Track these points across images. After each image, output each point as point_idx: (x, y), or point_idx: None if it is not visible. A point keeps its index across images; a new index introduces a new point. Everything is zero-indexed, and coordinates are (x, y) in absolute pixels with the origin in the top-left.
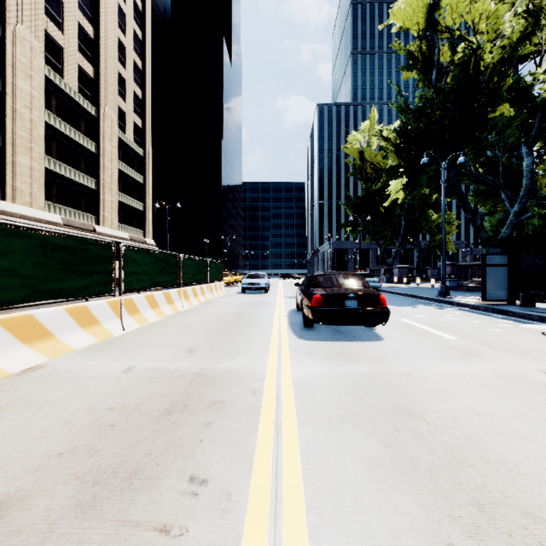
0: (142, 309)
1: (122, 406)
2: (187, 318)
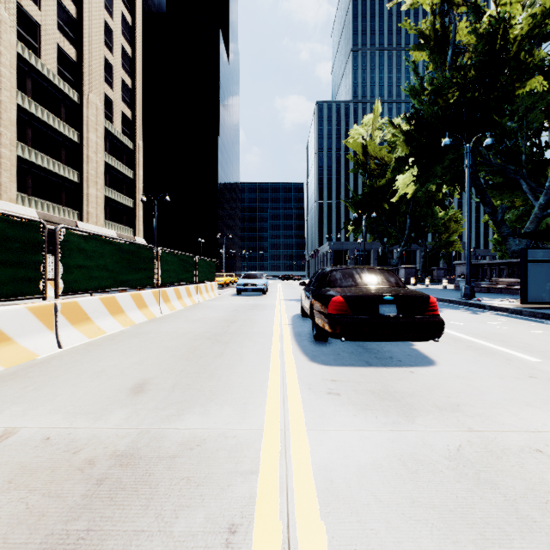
0: (95, 316)
1: None
2: (160, 327)
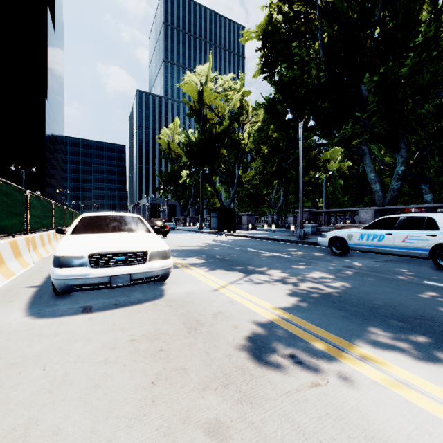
0: None
1: None
2: None
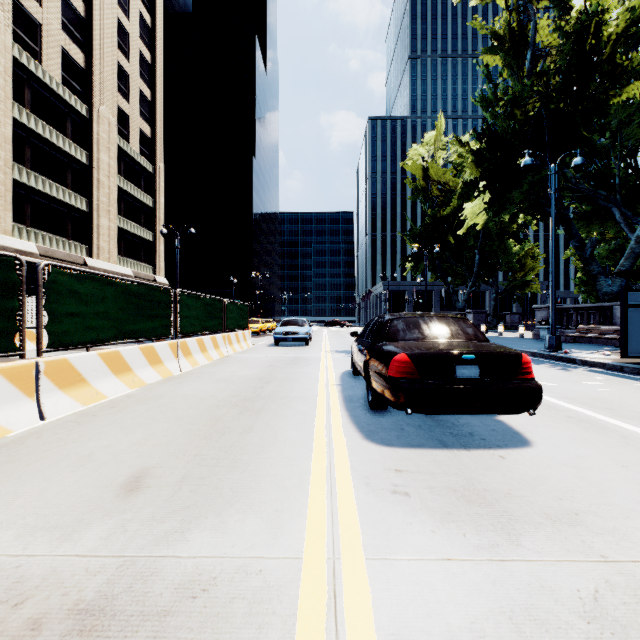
0: (92, 377)
1: None
2: (176, 390)
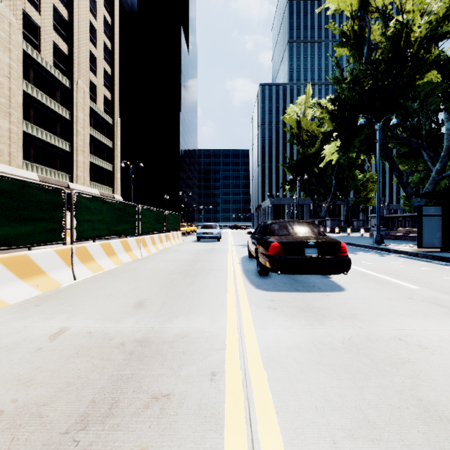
0: (97, 257)
1: (18, 408)
2: (143, 266)
